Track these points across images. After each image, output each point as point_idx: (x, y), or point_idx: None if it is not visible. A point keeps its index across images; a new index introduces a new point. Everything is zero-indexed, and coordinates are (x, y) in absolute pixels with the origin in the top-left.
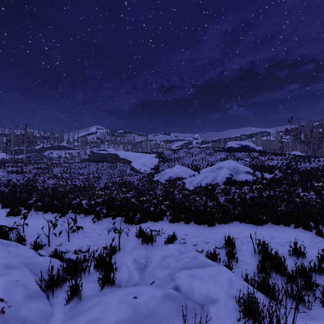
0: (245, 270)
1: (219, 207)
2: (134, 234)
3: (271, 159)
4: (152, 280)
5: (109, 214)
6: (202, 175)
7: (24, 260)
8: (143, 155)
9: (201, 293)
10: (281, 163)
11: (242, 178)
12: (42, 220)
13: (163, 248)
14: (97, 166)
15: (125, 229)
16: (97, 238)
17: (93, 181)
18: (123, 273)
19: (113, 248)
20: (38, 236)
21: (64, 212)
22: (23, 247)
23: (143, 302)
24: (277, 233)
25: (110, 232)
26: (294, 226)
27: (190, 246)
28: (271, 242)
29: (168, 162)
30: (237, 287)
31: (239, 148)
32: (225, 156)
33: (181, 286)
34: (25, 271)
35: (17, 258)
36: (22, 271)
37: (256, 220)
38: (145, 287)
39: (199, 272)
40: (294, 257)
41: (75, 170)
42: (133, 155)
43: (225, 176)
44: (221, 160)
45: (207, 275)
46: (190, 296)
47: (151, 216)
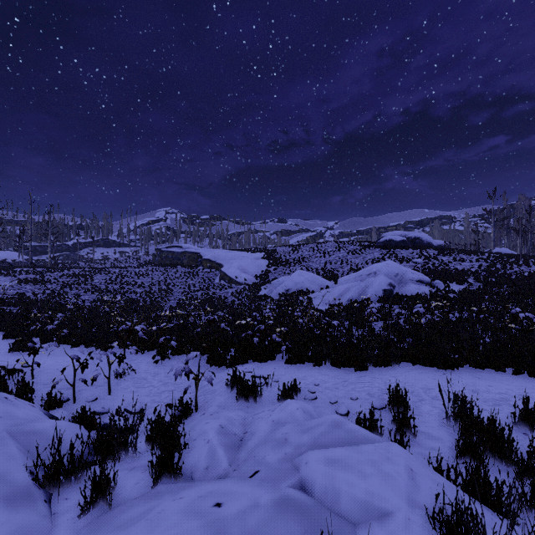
0: (431, 451)
1: (374, 338)
2: (224, 382)
3: (460, 259)
4: (254, 468)
5: (182, 350)
6: (341, 286)
7: (13, 427)
8: (242, 254)
9: (353, 498)
10: (478, 266)
11: (411, 291)
12: (68, 359)
13: (275, 407)
14: (166, 272)
15: (210, 374)
16: (159, 390)
17: (159, 297)
18: (198, 452)
19: (185, 406)
20: (55, 384)
21: (106, 346)
22: (17, 402)
23: (233, 517)
24: (482, 382)
25: (182, 379)
26: (513, 370)
27: (324, 405)
28: (474, 399)
29: (284, 266)
30: (427, 487)
31: (403, 242)
32: (379, 255)
33: (313, 482)
34: (8, 447)
35: (1, 423)
36: (1, 446)
37: (443, 361)
38: (239, 482)
39: (347, 453)
40: (523, 427)
41: (130, 279)
42: (225, 255)
43: (381, 288)
44: (374, 261)
45: (363, 461)
46: (330, 504)
47: (255, 353)
